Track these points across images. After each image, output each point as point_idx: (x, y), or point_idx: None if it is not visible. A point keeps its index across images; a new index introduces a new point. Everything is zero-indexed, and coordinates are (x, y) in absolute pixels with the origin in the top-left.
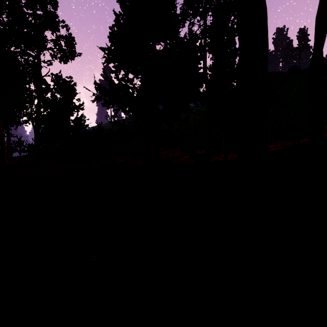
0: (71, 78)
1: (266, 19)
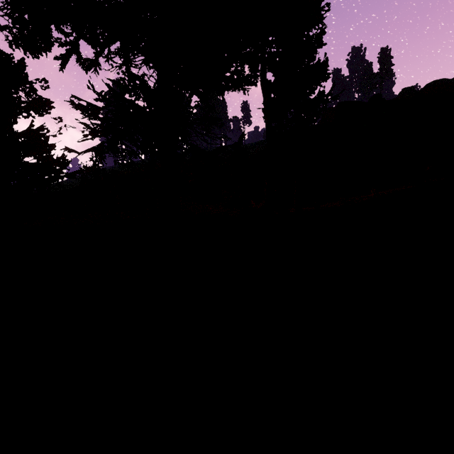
0: (45, 82)
1: None
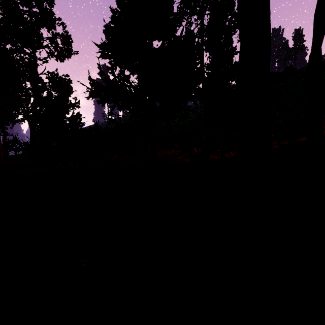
0: (67, 76)
1: (269, 9)
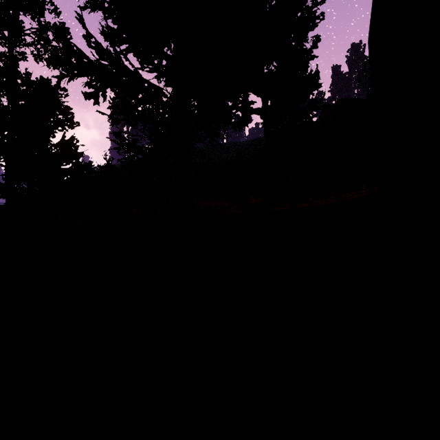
0: (65, 90)
1: None
